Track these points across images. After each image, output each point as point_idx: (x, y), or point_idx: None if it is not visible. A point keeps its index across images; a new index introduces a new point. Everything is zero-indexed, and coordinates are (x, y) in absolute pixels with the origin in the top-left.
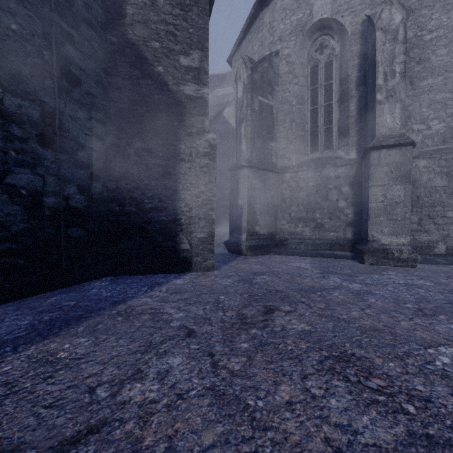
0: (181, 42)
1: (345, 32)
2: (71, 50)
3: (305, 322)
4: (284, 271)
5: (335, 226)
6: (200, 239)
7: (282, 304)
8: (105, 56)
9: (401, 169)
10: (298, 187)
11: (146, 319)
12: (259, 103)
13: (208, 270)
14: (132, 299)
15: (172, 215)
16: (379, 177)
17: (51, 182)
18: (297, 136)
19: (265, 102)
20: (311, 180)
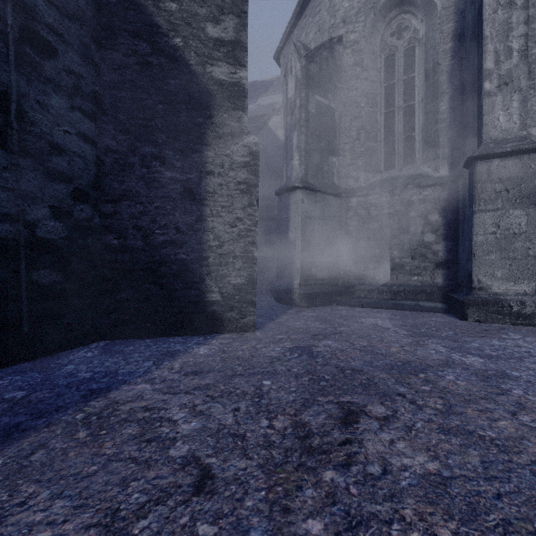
0: (208, 3)
1: (433, 7)
2: (40, 2)
3: (422, 448)
4: (356, 332)
5: (420, 267)
6: (236, 286)
7: (368, 400)
8: (98, 22)
9: (522, 186)
10: (368, 216)
11: (129, 437)
12: (316, 104)
13: (247, 330)
14: (121, 385)
15: (195, 252)
16: (489, 198)
17: (2, 200)
18: (367, 149)
19: (325, 103)
20: (386, 207)
